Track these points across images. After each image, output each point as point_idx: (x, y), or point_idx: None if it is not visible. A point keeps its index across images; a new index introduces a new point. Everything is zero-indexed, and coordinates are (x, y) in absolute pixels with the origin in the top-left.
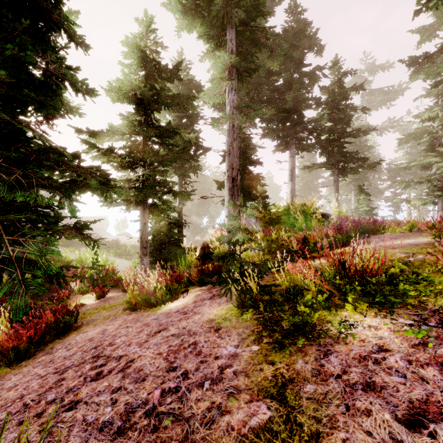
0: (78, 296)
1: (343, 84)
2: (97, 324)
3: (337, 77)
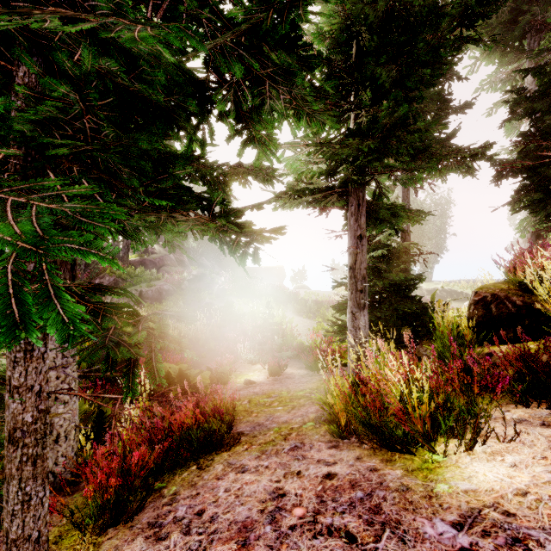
0: (246, 365)
1: None
2: (266, 455)
3: None
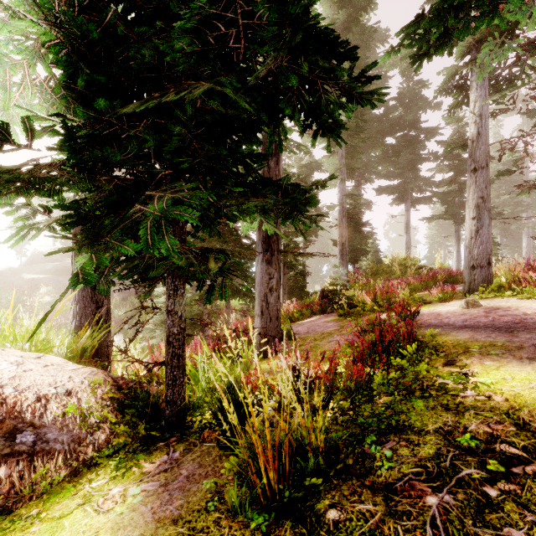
0: None
1: (464, 134)
2: None
3: (457, 128)
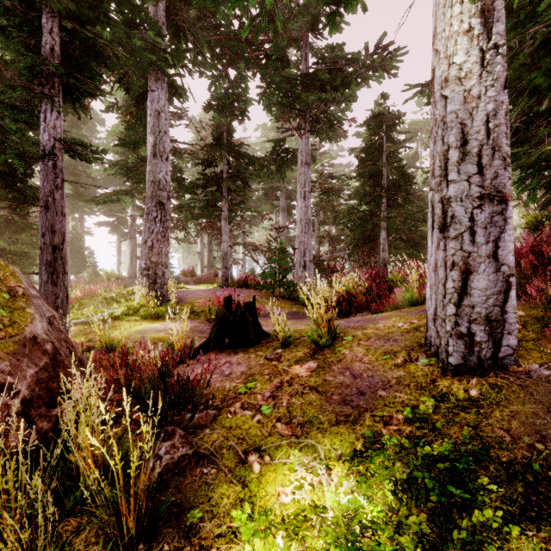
0: None
1: None
2: None
3: None
